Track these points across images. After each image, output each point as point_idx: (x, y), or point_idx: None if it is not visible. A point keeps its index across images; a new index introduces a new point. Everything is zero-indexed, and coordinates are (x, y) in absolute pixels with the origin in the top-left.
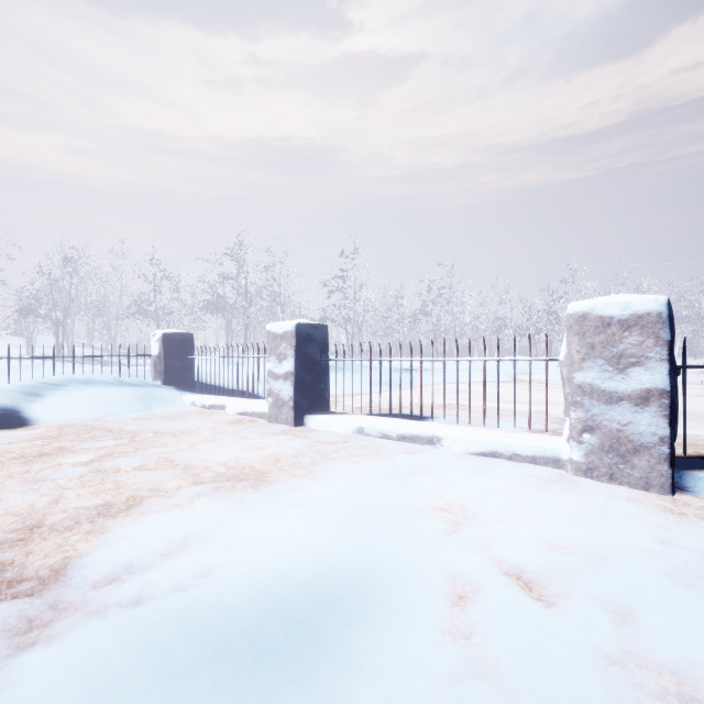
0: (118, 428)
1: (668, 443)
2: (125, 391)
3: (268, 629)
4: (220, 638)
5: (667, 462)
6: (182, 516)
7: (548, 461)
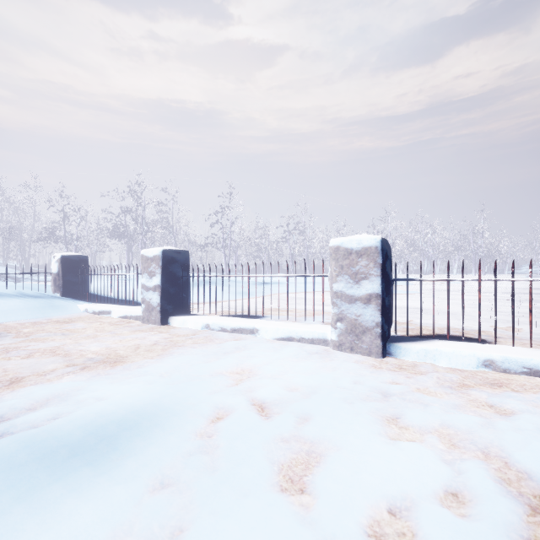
0: (16, 330)
1: (380, 326)
2: (27, 301)
3: (85, 441)
4: (50, 446)
5: (379, 338)
6: (49, 385)
7: (320, 341)
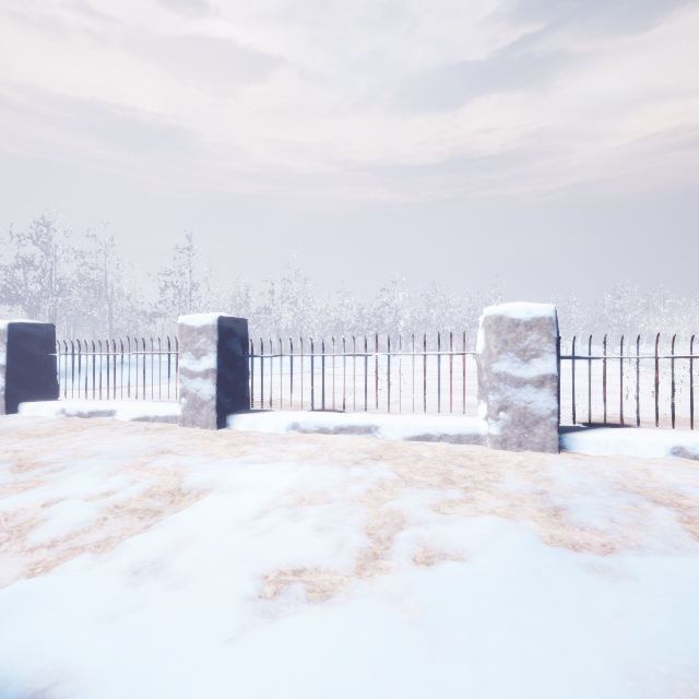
0: None
1: (216, 399)
2: None
3: None
4: None
5: (215, 410)
6: None
7: (173, 418)
